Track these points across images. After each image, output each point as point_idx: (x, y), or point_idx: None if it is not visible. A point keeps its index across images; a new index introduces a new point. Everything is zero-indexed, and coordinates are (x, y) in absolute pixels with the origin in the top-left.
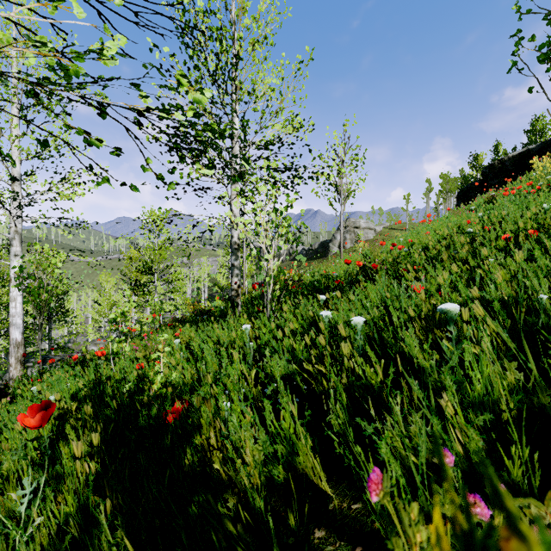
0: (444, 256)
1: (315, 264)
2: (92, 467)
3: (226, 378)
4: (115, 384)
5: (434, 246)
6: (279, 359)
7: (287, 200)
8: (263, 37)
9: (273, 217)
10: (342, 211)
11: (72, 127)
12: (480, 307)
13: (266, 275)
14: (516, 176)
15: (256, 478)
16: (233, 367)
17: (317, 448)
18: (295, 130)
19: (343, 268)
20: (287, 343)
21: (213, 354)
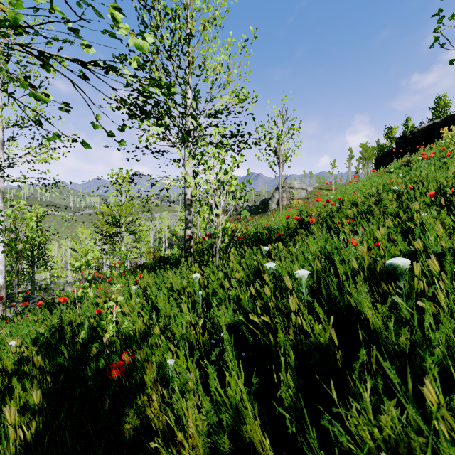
0: (377, 210)
1: (258, 218)
2: (27, 433)
3: (174, 328)
4: (76, 328)
5: (361, 203)
6: (225, 310)
7: (233, 160)
8: (213, 18)
9: (221, 176)
10: (280, 173)
11: (16, 80)
12: (435, 264)
13: (215, 227)
14: (425, 145)
15: (200, 449)
16: (182, 315)
17: (265, 417)
18: (241, 101)
19: (282, 221)
20: (234, 294)
21: (166, 300)
